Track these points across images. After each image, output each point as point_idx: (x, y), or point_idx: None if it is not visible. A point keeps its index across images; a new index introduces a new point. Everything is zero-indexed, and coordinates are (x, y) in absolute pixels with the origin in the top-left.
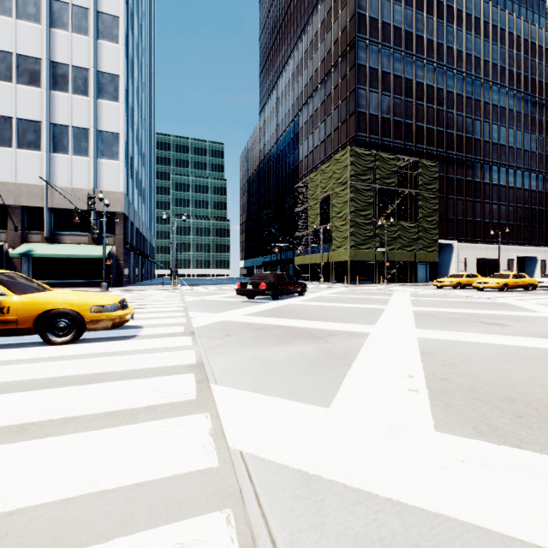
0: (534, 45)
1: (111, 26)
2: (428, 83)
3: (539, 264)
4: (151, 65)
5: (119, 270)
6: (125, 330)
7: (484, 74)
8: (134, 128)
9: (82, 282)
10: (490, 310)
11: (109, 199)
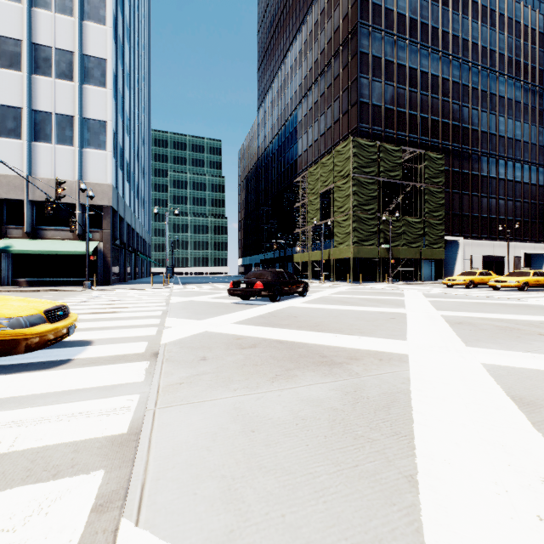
0: (542, 35)
1: (98, 7)
2: (433, 73)
3: None
4: (146, 57)
5: (106, 267)
6: (62, 350)
7: (490, 65)
8: (124, 118)
9: (67, 281)
10: (534, 315)
11: (95, 192)
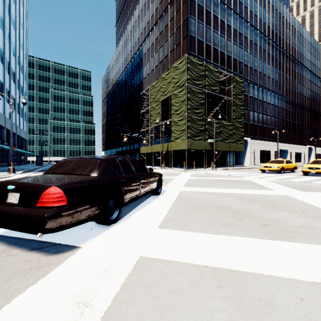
0: (286, 21)
1: None
2: (234, 27)
3: (289, 154)
4: None
5: None
6: None
7: (263, 31)
8: None
9: None
10: None
11: None
